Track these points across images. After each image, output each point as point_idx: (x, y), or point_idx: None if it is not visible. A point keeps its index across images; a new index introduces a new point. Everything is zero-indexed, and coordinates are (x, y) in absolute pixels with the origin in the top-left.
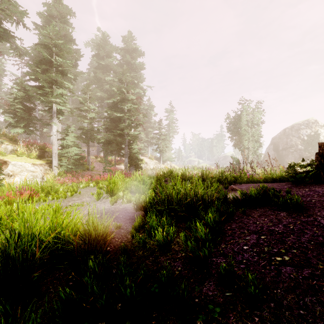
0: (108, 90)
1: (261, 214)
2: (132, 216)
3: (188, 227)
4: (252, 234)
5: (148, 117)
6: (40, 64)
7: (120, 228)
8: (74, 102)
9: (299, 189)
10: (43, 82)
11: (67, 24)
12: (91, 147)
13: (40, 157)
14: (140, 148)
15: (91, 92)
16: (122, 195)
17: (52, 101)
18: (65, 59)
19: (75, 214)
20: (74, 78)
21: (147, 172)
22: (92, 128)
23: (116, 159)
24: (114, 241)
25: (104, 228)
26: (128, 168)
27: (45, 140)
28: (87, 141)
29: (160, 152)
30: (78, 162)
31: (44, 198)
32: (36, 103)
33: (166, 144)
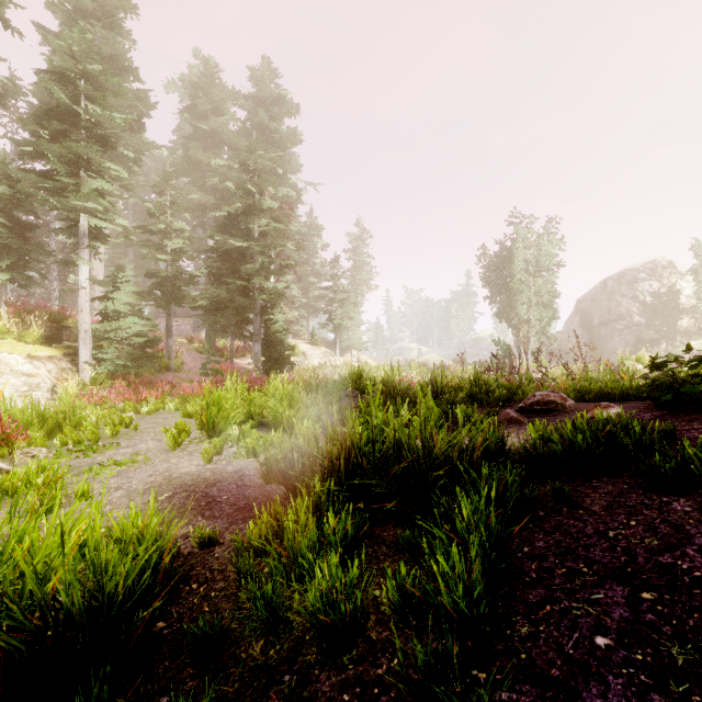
0: (217, 188)
1: (612, 504)
2: (254, 498)
3: (405, 545)
4: (608, 579)
5: (309, 251)
6: (48, 120)
7: (212, 541)
8: (139, 214)
9: (692, 425)
10: (54, 161)
11: (119, 31)
12: (182, 318)
13: (51, 341)
14: (291, 321)
15: (175, 191)
16: (237, 435)
17: (77, 208)
18: (111, 112)
19: (75, 508)
20: (135, 158)
21: (304, 375)
22: (177, 274)
23: (235, 345)
24: (185, 594)
25: (131, 575)
26: (261, 367)
27: (74, 303)
28: (166, 304)
29: (336, 330)
30: (141, 353)
31: (40, 443)
32: (51, 216)
33: (349, 312)
